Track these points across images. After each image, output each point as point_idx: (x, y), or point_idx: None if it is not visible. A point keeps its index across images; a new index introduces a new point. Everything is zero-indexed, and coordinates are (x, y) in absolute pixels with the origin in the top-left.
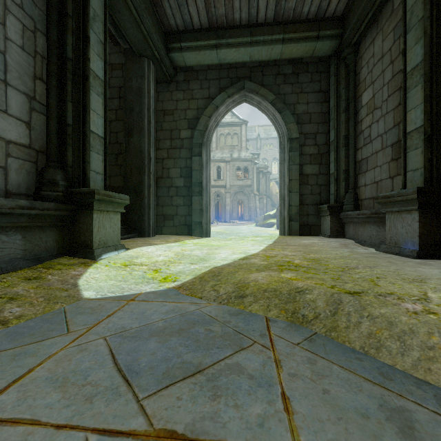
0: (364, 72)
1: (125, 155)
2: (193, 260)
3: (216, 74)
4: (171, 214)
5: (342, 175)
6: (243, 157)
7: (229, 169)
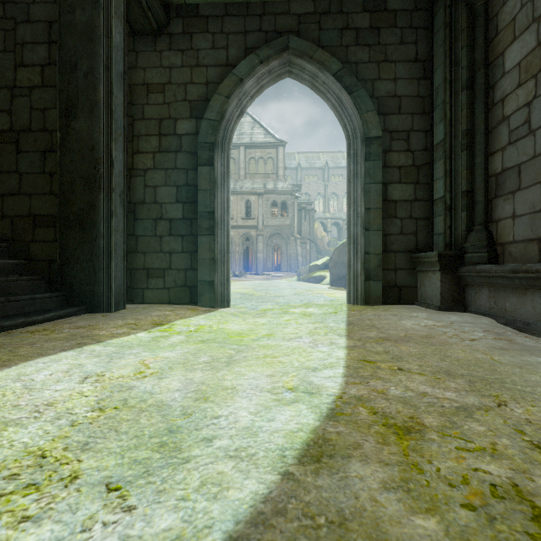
0: (510, 8)
1: (60, 154)
2: (137, 445)
3: (240, 23)
4: (161, 267)
5: (460, 200)
6: (280, 189)
7: (261, 204)
